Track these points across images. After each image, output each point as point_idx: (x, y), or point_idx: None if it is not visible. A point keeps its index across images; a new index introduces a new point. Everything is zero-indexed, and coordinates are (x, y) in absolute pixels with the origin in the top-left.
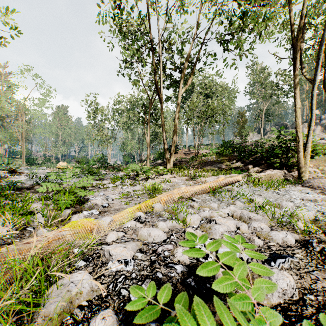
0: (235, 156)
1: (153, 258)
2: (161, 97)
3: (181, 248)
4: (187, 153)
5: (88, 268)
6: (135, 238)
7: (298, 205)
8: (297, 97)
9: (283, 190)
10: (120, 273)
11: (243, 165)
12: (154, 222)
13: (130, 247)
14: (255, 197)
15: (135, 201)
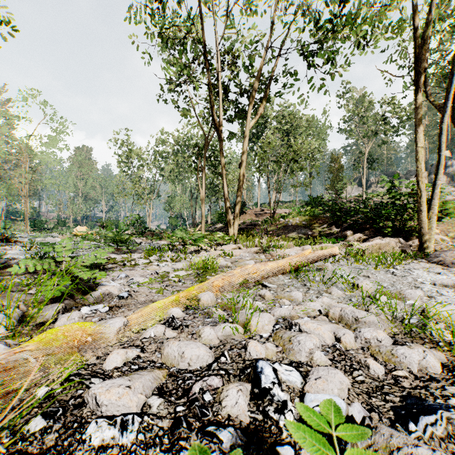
0: (327, 218)
1: (179, 410)
2: (221, 133)
3: (235, 388)
4: (259, 213)
5: (47, 437)
6: (157, 361)
7: (429, 293)
8: (417, 132)
9: (401, 268)
10: (105, 453)
11: (338, 230)
12: (197, 327)
13: (139, 386)
14: (361, 282)
15: (173, 288)
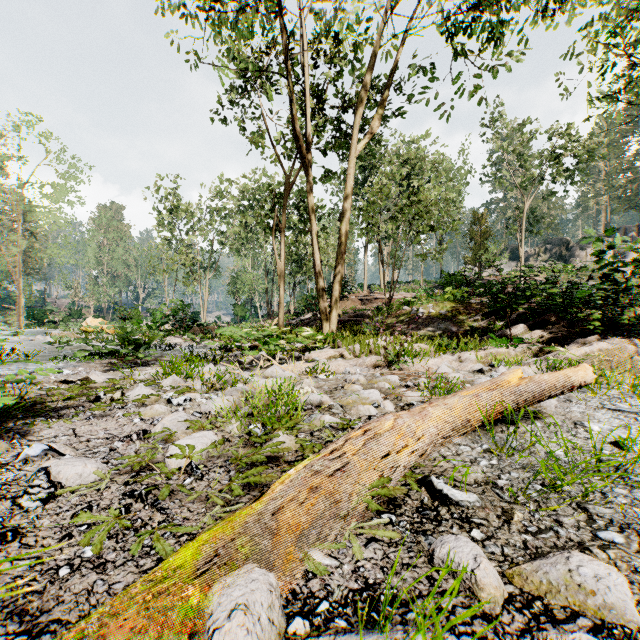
0: (478, 305)
1: None
2: (310, 162)
3: None
4: (367, 298)
5: None
6: None
7: None
8: None
9: None
10: None
11: (501, 324)
12: None
13: None
14: None
15: (154, 510)
